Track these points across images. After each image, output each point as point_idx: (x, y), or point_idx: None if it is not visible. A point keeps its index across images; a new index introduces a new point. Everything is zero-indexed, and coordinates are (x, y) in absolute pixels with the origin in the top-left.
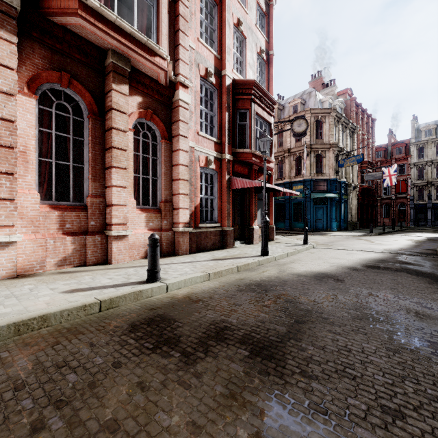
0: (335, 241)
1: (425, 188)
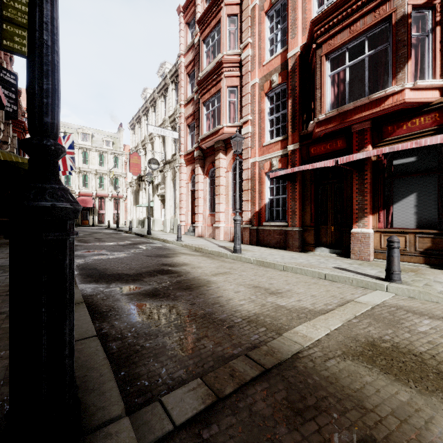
0: None
1: None
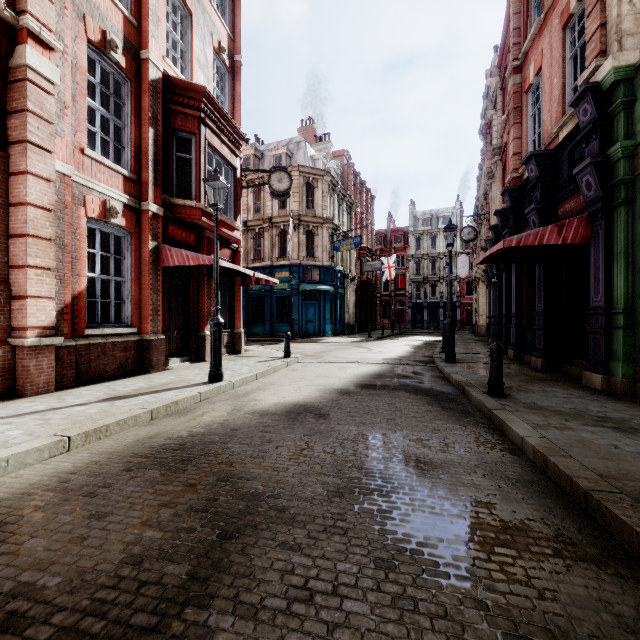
0: (328, 350)
1: (422, 285)
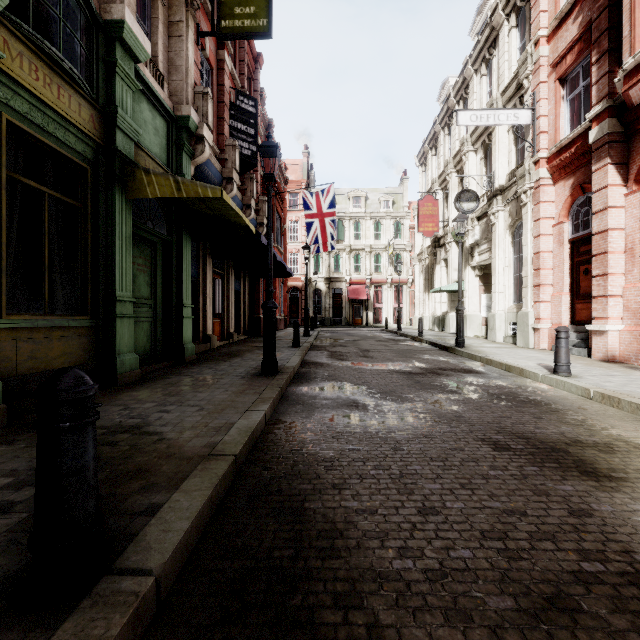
0: None
1: None
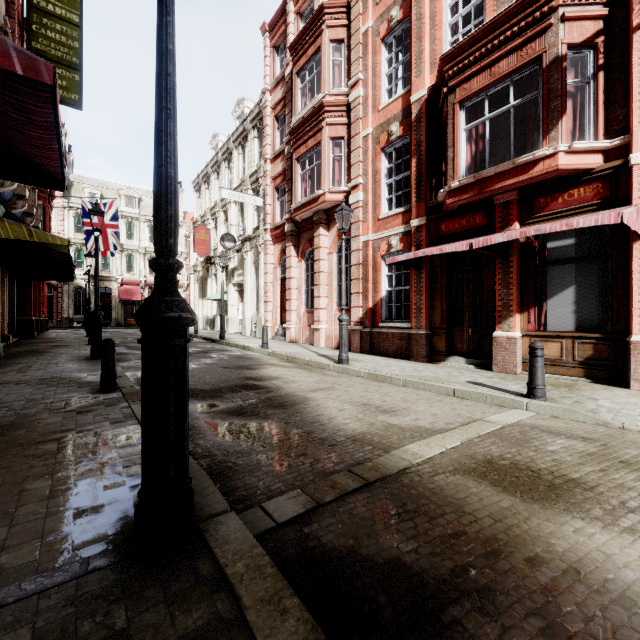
0: None
1: None
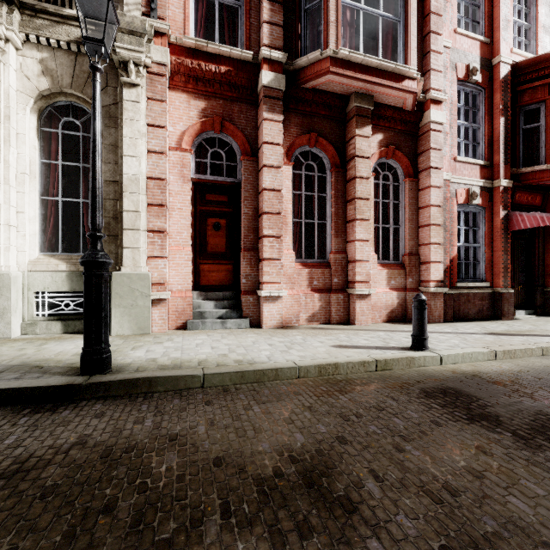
0: None
1: None
